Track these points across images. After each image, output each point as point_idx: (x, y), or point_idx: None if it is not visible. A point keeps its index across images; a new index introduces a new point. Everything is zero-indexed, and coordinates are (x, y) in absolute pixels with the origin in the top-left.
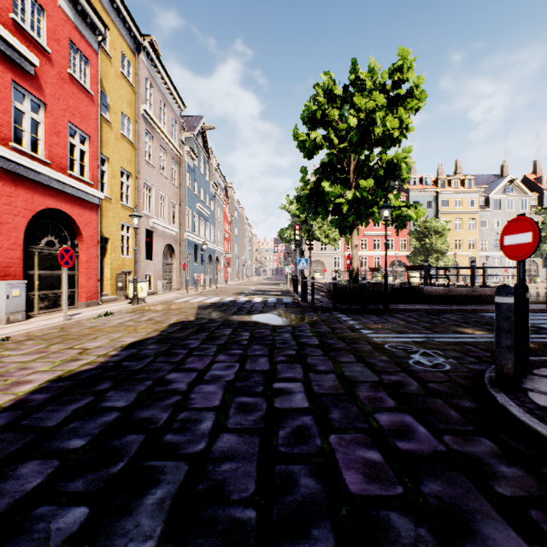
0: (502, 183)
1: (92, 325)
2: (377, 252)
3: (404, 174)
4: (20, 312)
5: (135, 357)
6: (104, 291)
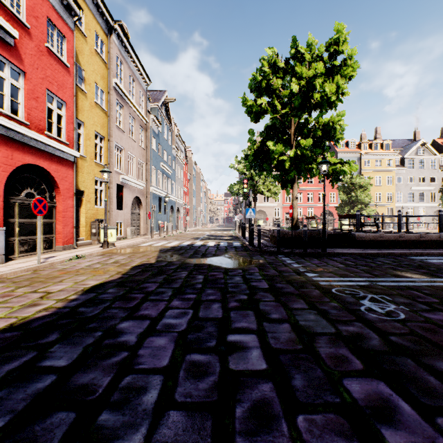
0: (415, 146)
1: (63, 267)
2: (310, 204)
3: (338, 135)
4: None
5: (92, 302)
6: (80, 237)
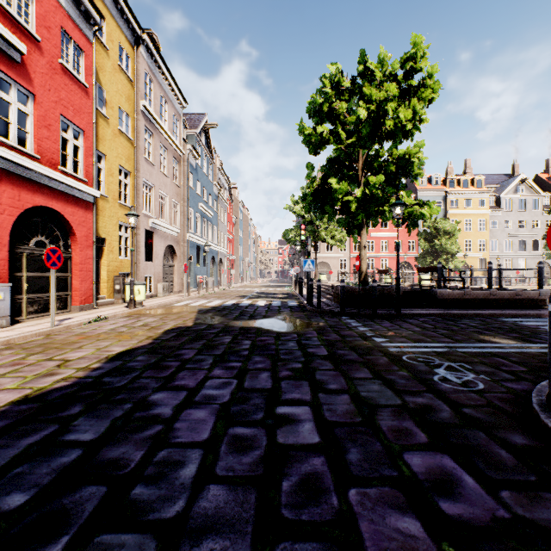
0: (514, 182)
1: (82, 331)
2: (384, 254)
3: (416, 171)
4: (4, 317)
5: (119, 371)
6: (101, 294)
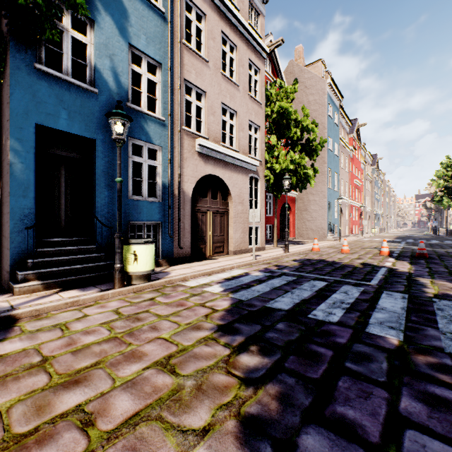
0: None
1: (377, 236)
2: None
3: None
4: None
5: (400, 237)
6: None
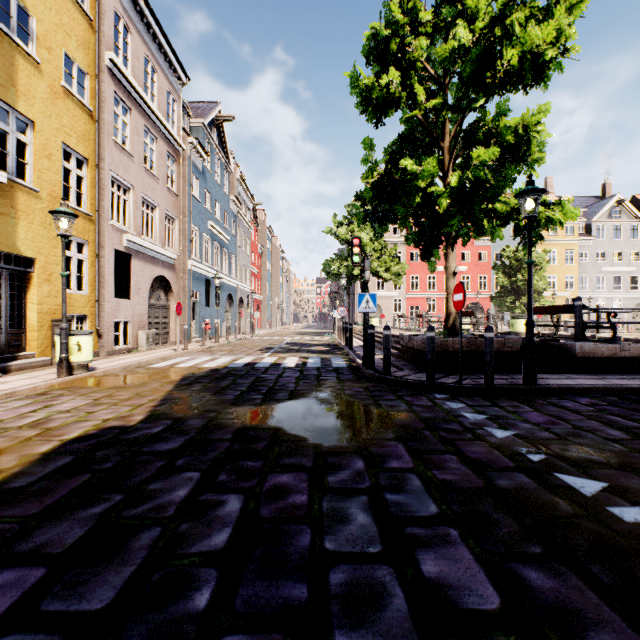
0: (608, 204)
1: None
2: None
3: (535, 153)
4: None
5: None
6: (27, 350)
